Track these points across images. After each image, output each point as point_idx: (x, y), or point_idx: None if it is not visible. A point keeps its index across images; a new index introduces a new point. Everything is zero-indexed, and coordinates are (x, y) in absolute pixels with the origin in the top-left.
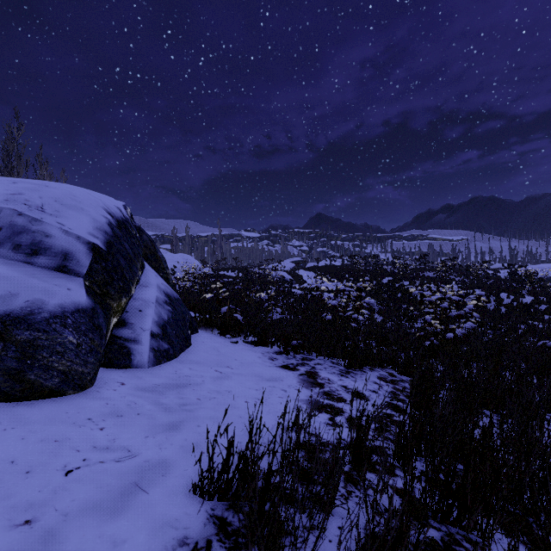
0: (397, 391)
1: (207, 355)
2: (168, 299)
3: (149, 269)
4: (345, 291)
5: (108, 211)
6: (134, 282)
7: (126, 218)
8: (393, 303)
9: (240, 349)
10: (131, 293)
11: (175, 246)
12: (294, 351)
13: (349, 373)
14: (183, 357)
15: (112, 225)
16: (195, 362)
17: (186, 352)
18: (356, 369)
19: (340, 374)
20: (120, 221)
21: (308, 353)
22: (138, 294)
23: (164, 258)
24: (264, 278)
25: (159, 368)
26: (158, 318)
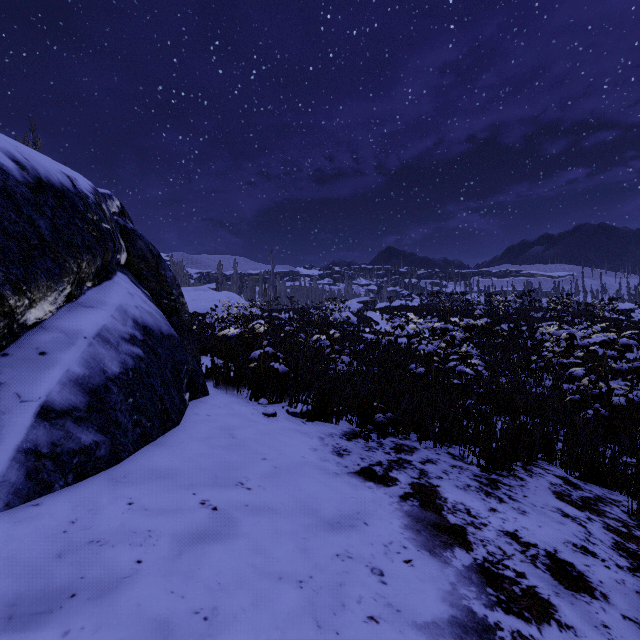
0: (624, 540)
1: (201, 451)
2: (141, 333)
3: (120, 282)
4: (447, 330)
5: (14, 157)
6: (35, 291)
7: (82, 193)
8: (499, 351)
9: (279, 429)
10: (13, 311)
11: (220, 284)
12: (381, 434)
13: (497, 484)
14: (138, 461)
15: (6, 174)
16: (158, 477)
17: (156, 444)
18: (503, 473)
19: (483, 491)
20: (53, 186)
21: (402, 434)
22: (60, 318)
23: (177, 281)
24: (325, 320)
25: (25, 512)
26: (89, 369)
